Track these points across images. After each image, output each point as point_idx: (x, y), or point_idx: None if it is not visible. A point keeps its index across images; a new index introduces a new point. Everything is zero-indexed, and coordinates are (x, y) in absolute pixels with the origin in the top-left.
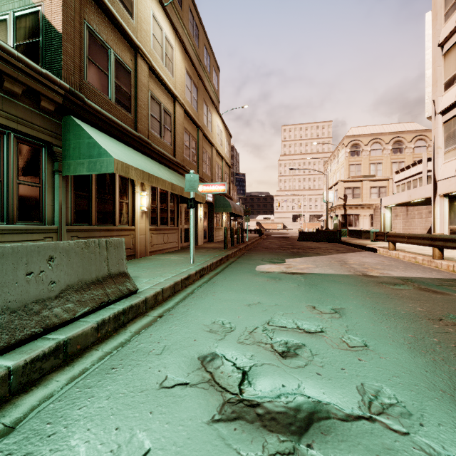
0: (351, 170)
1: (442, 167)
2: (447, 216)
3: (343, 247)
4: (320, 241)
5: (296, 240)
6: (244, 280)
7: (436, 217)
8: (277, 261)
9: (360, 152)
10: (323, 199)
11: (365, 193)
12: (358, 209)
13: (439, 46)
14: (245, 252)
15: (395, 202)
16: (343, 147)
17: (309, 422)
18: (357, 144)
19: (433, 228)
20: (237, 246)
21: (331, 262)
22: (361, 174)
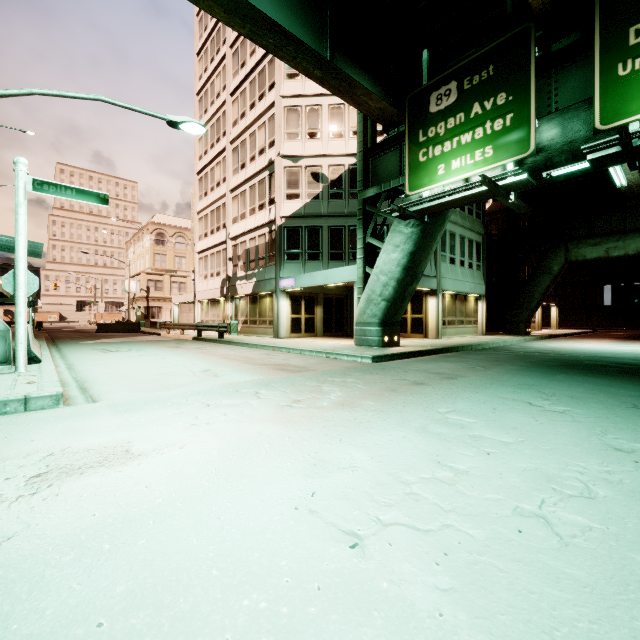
0: (157, 259)
1: (198, 284)
2: (200, 313)
3: (140, 334)
4: (121, 332)
5: (94, 332)
6: (81, 344)
7: (196, 313)
8: (91, 340)
9: (165, 243)
10: (125, 289)
11: (168, 287)
12: (161, 301)
13: (197, 213)
14: (51, 340)
15: (180, 301)
16: (149, 232)
17: (118, 348)
18: (163, 233)
19: (195, 320)
20: (39, 336)
21: (127, 339)
22: (167, 265)
